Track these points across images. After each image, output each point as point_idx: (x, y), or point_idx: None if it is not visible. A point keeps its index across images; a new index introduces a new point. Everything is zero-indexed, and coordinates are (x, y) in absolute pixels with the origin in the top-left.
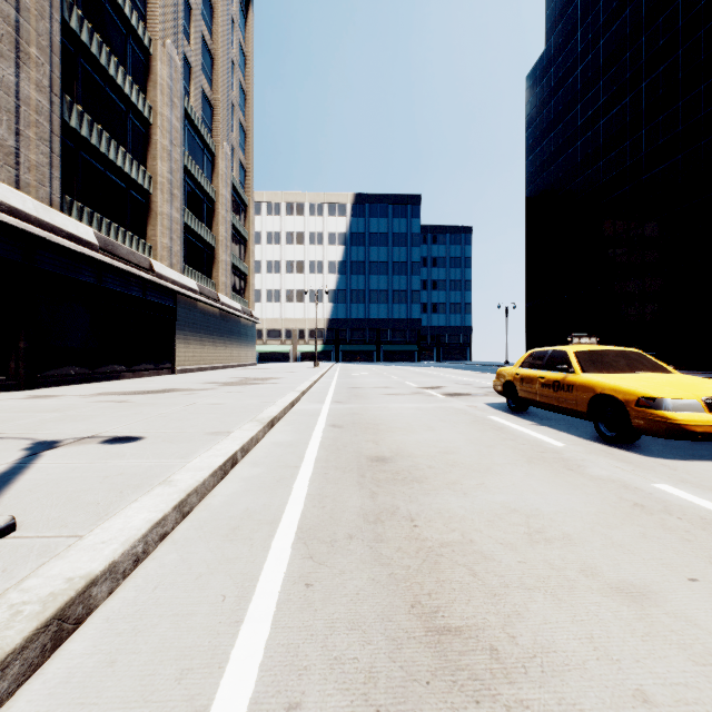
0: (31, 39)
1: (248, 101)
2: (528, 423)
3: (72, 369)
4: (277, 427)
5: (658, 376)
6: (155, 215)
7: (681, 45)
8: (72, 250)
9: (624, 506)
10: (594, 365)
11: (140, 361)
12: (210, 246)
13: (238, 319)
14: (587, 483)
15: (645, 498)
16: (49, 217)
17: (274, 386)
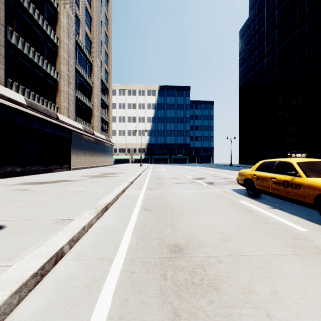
0: None
1: (109, 40)
2: (266, 206)
3: (11, 169)
4: (109, 210)
5: None
6: (60, 91)
7: (317, 11)
8: (10, 107)
9: None
10: (313, 171)
11: (51, 164)
12: (90, 108)
13: (104, 143)
14: None
15: None
16: None
17: (116, 178)
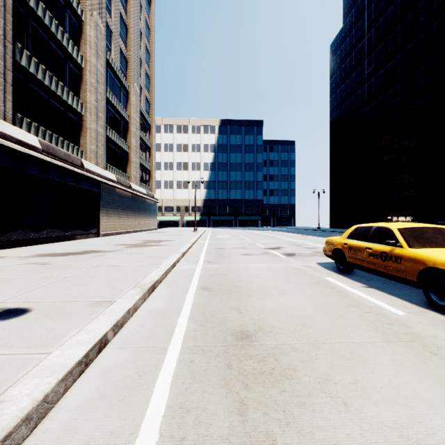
0: None
1: (151, 58)
2: (359, 285)
3: (22, 236)
4: (157, 290)
5: None
6: (85, 129)
7: (435, 19)
8: (20, 152)
9: None
10: (417, 240)
11: (74, 228)
12: (125, 151)
13: (144, 200)
14: None
15: None
16: (2, 127)
17: (163, 248)
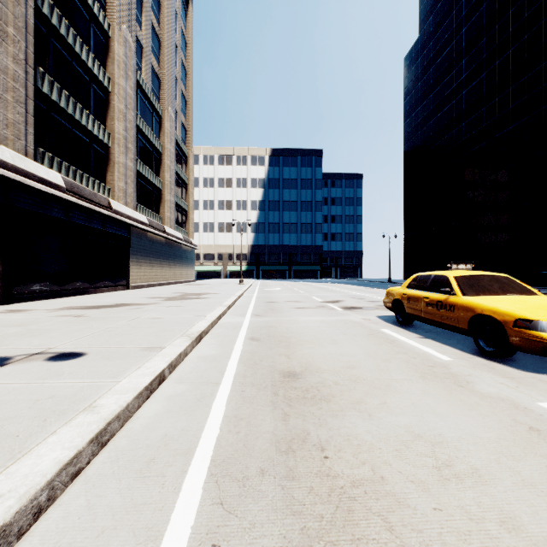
0: (9, 20)
1: (188, 76)
2: (415, 336)
3: (44, 287)
4: (204, 340)
5: (529, 299)
6: (113, 164)
7: (526, 31)
8: (43, 192)
9: (521, 431)
10: (472, 288)
11: (101, 279)
12: (158, 188)
13: (180, 246)
14: (480, 402)
15: (538, 421)
16: (24, 165)
17: (206, 301)
